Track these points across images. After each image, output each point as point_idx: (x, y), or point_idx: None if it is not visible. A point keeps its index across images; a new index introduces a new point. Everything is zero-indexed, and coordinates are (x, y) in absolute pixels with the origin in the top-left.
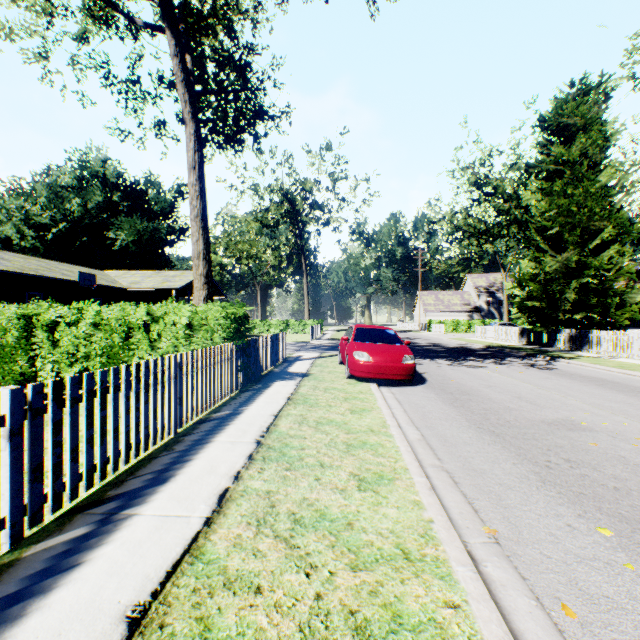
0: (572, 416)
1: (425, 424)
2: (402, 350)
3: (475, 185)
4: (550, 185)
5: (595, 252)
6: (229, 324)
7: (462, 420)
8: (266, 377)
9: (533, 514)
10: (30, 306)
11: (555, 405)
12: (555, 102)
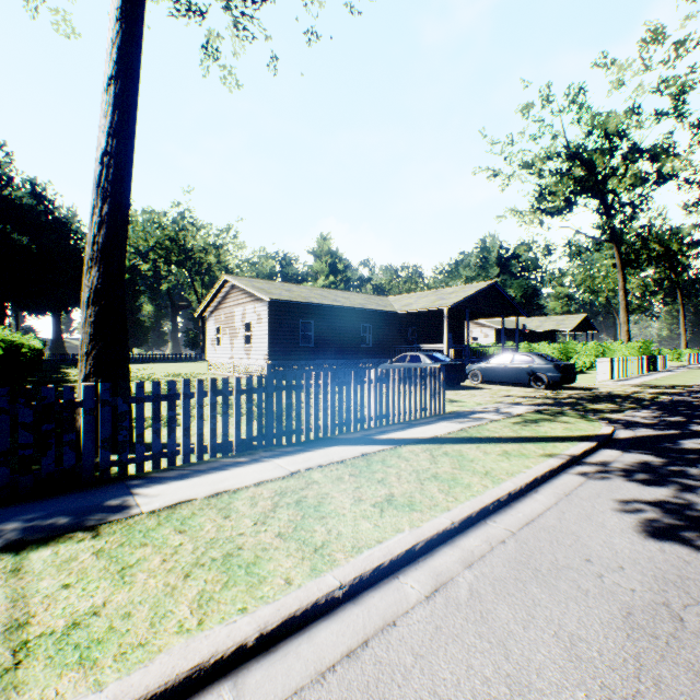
0: None
1: None
2: None
3: None
4: None
5: None
6: (646, 350)
7: None
8: (660, 371)
9: None
10: (558, 344)
11: None
12: None
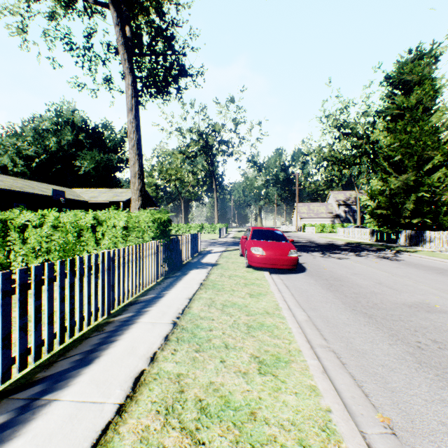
0: (426, 299)
1: (309, 306)
2: (288, 246)
3: (336, 127)
4: (393, 125)
5: (427, 174)
6: (156, 226)
7: (339, 303)
8: (185, 266)
9: (420, 399)
10: (8, 213)
11: (410, 290)
12: (397, 64)
